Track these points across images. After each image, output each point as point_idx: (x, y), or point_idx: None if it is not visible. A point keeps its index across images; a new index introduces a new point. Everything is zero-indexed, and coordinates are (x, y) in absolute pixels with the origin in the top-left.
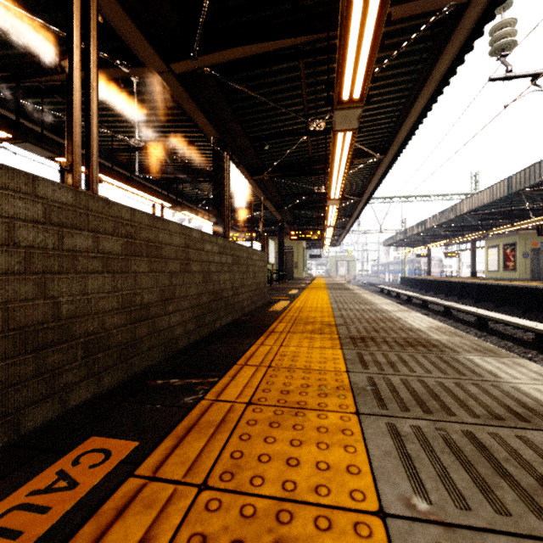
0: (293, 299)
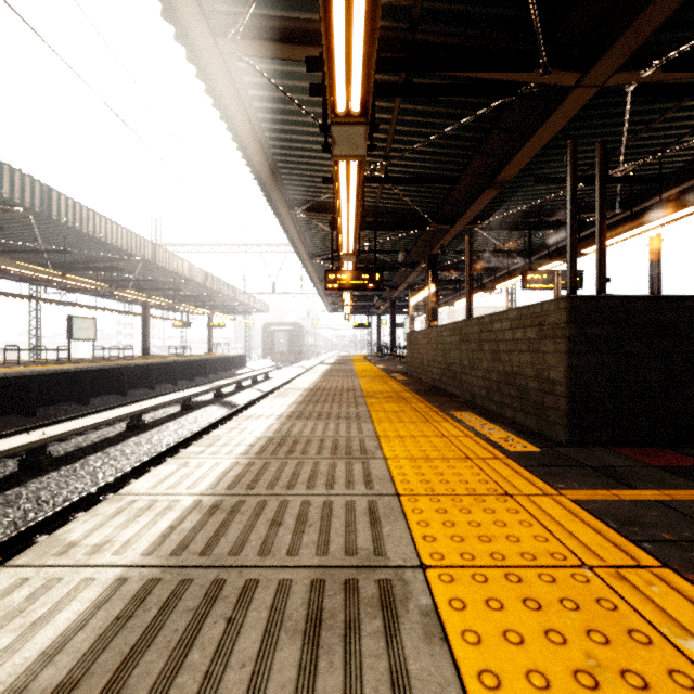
0: (558, 480)
